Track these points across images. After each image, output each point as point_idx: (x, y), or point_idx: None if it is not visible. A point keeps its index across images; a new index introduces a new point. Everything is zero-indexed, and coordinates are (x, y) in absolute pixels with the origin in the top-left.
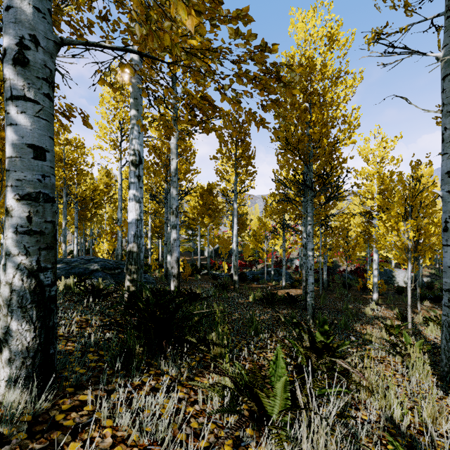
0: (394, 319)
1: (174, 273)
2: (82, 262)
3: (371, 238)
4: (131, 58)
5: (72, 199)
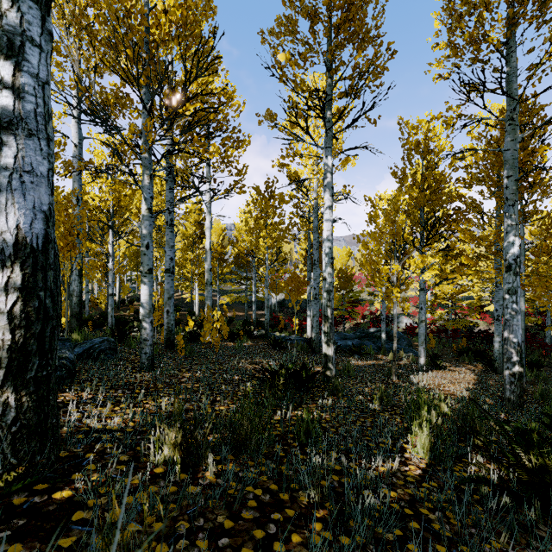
0: None
1: None
2: None
3: None
4: None
5: None
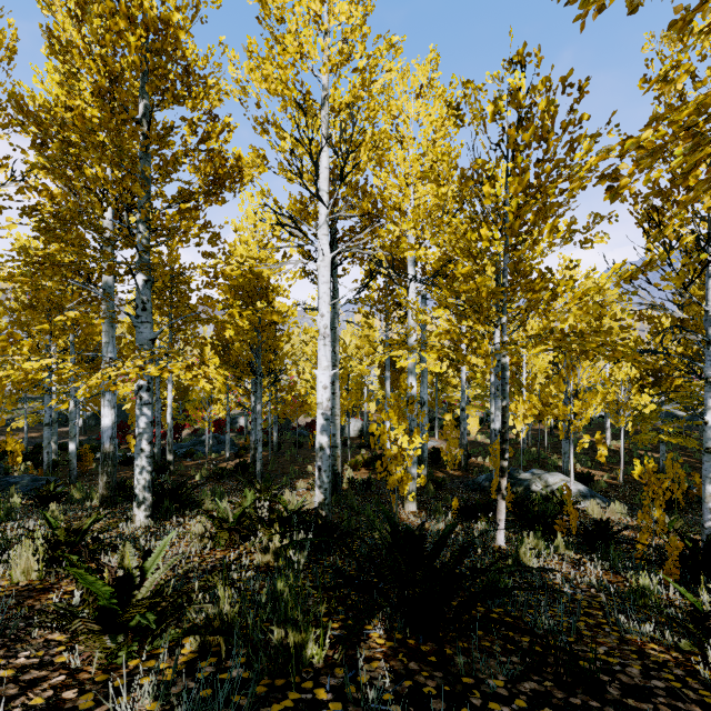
0: None
1: None
2: None
3: None
4: (106, 280)
5: None
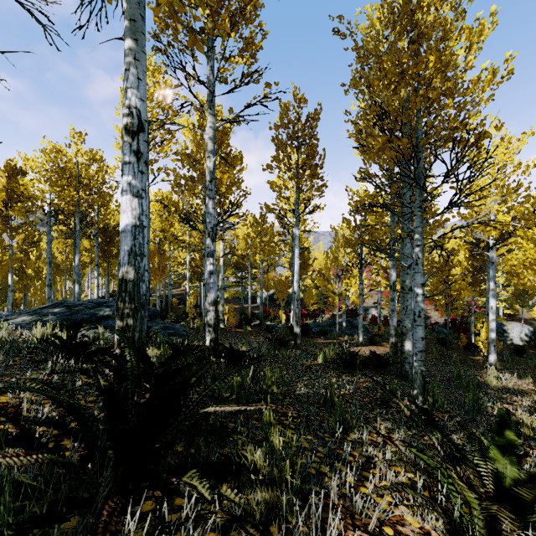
0: (534, 393)
1: (209, 322)
2: (89, 306)
3: (477, 279)
4: None
5: (87, 227)
